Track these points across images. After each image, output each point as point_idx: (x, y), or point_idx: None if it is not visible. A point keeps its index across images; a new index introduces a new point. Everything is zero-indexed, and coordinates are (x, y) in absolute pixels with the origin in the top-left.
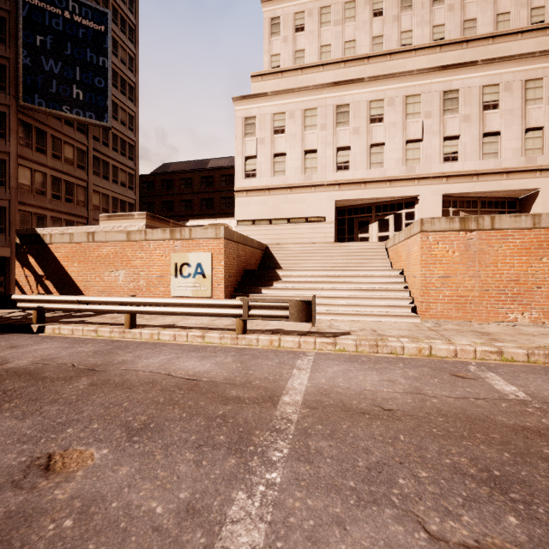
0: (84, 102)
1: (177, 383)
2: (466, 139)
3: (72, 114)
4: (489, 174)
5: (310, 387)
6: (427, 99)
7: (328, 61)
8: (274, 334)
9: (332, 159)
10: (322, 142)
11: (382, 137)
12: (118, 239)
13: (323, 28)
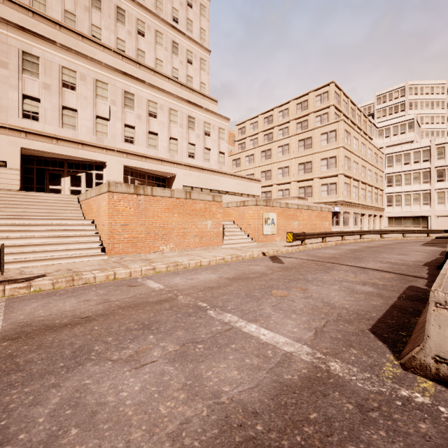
0: None
1: None
2: (139, 131)
3: None
4: (152, 159)
5: (8, 325)
6: (113, 91)
7: None
8: None
9: (17, 103)
10: (2, 80)
11: (74, 104)
12: None
13: None
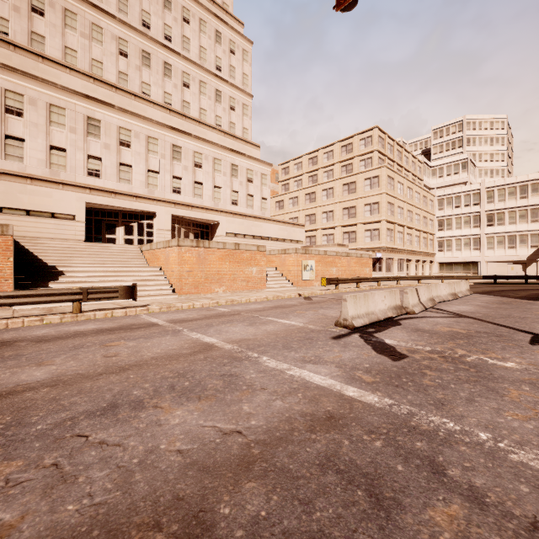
0: None
1: (95, 331)
2: (186, 181)
3: None
4: (198, 207)
5: (164, 320)
6: (163, 145)
7: (77, 68)
8: (104, 310)
9: (83, 163)
10: (71, 144)
11: (130, 160)
12: None
13: (69, 31)
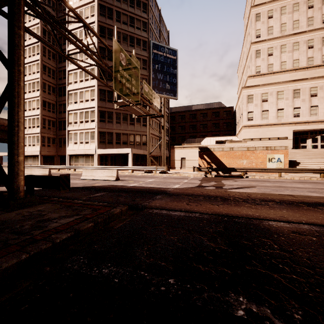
0: (169, 90)
1: None
2: None
3: (166, 95)
4: None
5: None
6: None
7: (287, 69)
8: None
9: (291, 112)
10: (286, 105)
11: (316, 103)
12: (243, 150)
13: (282, 54)
